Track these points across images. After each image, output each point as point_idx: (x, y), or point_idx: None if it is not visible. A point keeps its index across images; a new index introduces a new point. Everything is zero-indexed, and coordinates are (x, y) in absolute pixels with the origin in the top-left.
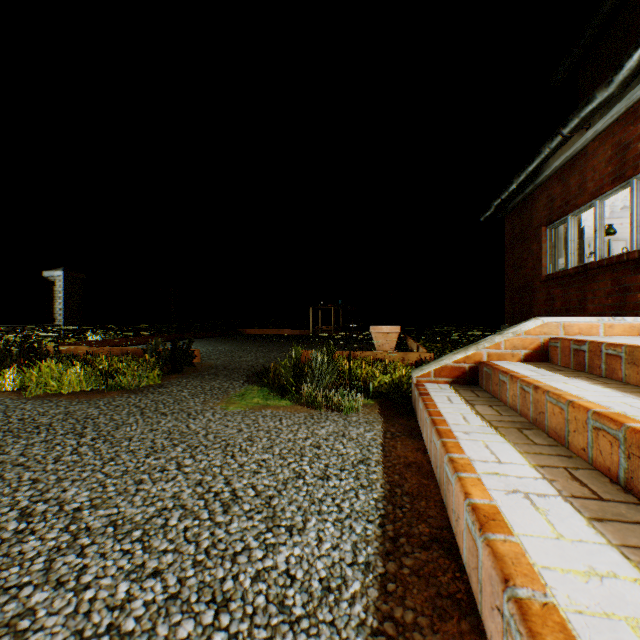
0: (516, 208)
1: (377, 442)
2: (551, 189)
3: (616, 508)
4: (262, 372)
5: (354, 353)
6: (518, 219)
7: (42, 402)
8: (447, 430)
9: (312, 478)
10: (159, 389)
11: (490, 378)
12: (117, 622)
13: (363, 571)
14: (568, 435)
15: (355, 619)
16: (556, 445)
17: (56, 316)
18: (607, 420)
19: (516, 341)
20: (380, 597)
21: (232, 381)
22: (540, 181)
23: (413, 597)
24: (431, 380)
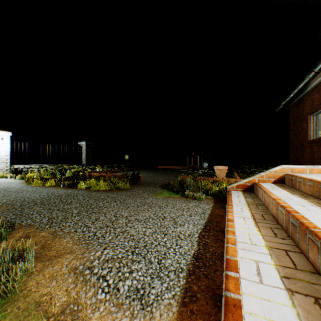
0: (295, 104)
1: (209, 209)
2: (312, 96)
3: (267, 221)
4: (167, 185)
5: (206, 178)
6: (296, 110)
7: (97, 192)
8: (231, 204)
9: (186, 215)
10: (130, 190)
11: (256, 189)
12: (145, 233)
13: (199, 233)
14: (268, 206)
15: (195, 240)
16: (265, 209)
17: (83, 160)
18: (273, 200)
19: (270, 175)
20: (202, 237)
21: (156, 188)
22: (306, 92)
23: (210, 238)
24: (234, 189)
